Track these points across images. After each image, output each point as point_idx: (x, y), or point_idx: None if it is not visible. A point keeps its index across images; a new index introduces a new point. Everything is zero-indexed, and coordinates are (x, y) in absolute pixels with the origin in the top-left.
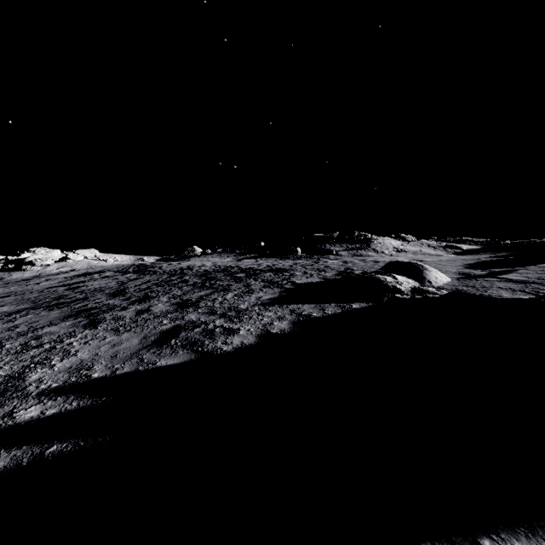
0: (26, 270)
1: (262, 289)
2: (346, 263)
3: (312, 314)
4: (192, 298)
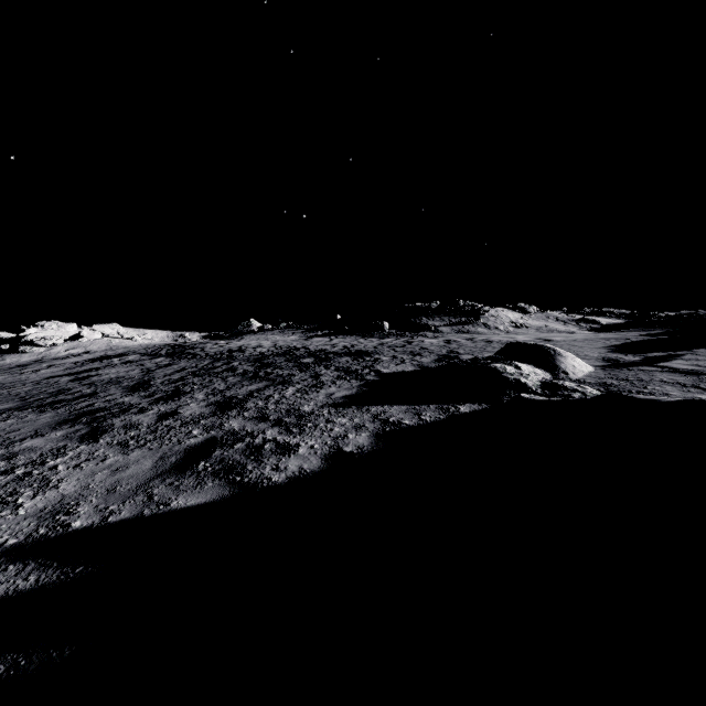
0: (25, 352)
1: (335, 381)
2: (448, 343)
3: (402, 422)
4: (238, 395)
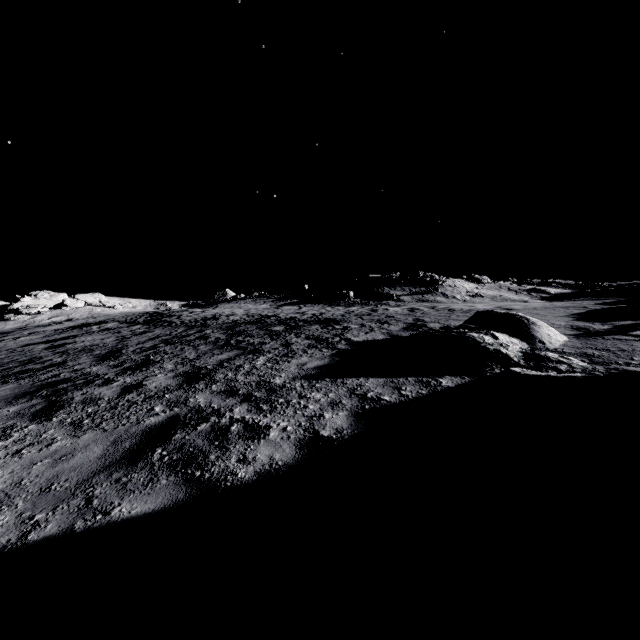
0: (10, 320)
1: (306, 350)
2: (413, 312)
3: (382, 398)
4: (207, 364)
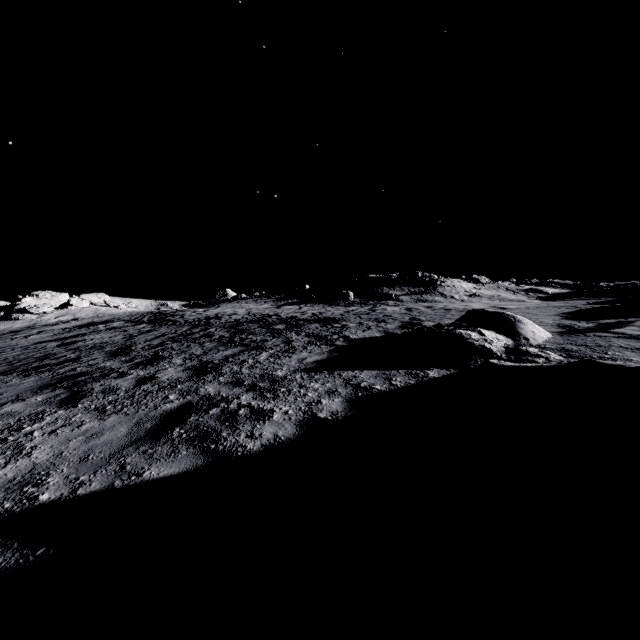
0: (18, 319)
1: (306, 346)
2: (410, 311)
3: (374, 387)
4: (213, 359)
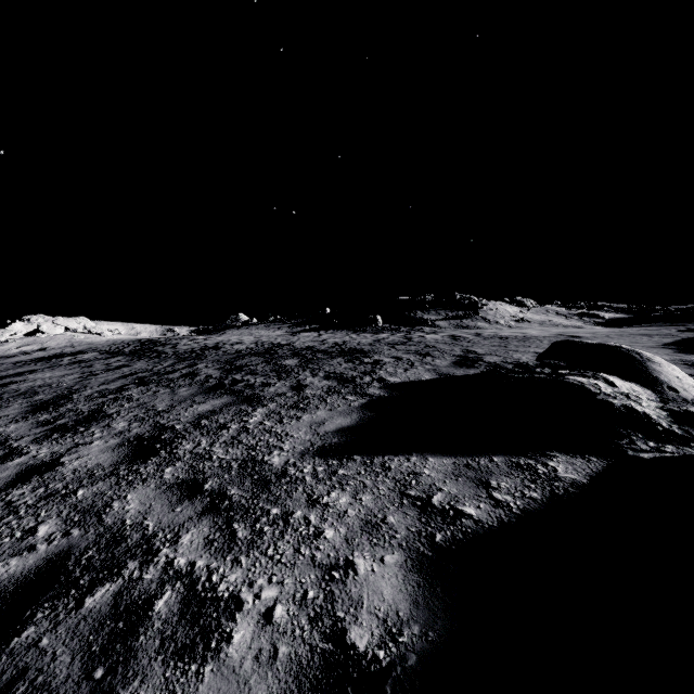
0: None
1: (325, 397)
2: (456, 340)
3: (462, 510)
4: (176, 422)
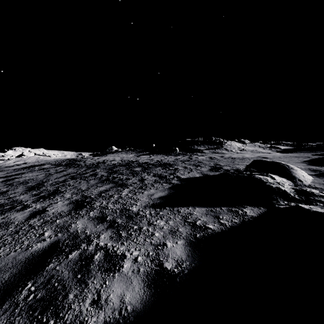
0: None
1: (153, 184)
2: (212, 159)
3: (207, 226)
4: (91, 194)
